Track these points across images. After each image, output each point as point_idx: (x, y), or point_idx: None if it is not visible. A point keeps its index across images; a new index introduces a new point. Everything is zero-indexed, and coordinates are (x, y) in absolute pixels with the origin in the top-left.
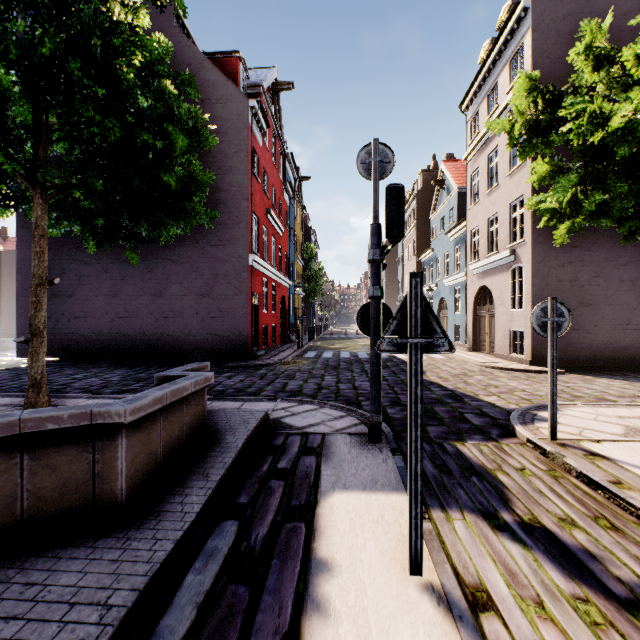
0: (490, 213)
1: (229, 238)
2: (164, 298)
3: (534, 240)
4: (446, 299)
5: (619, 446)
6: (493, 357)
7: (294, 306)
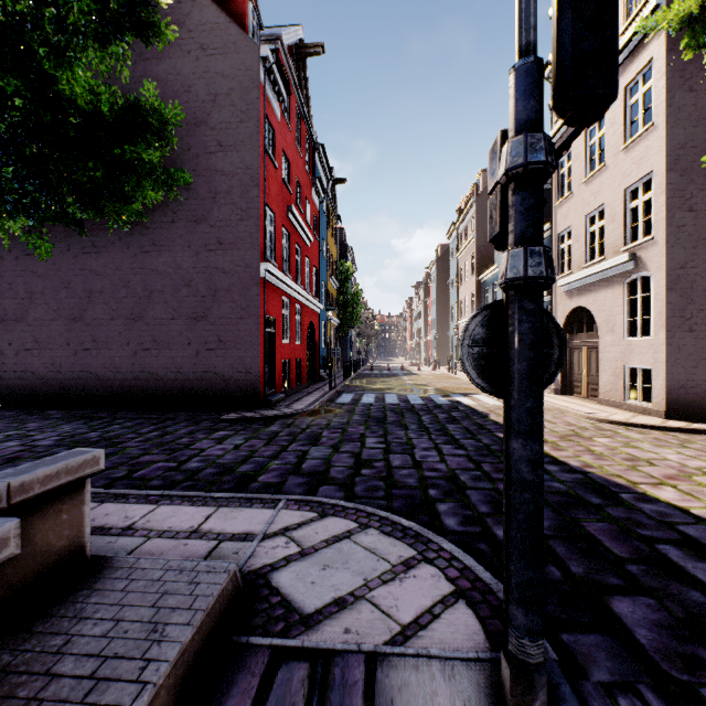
0: (590, 207)
1: (233, 240)
2: (144, 323)
3: (671, 236)
4: None
5: None
6: (597, 404)
7: (326, 336)
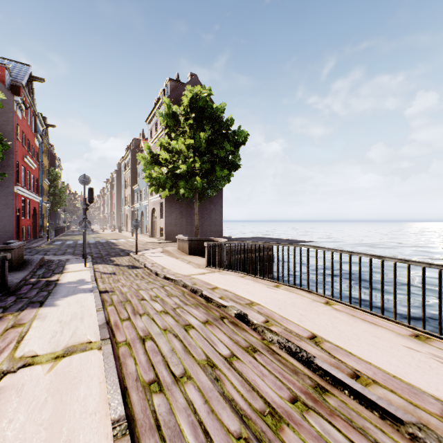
0: None
1: None
2: None
3: None
4: (144, 212)
5: (151, 254)
6: (156, 239)
7: (42, 213)
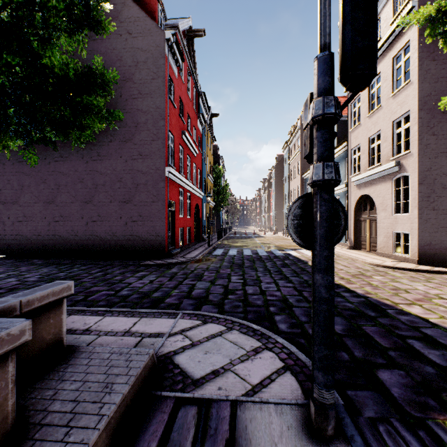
0: (372, 132)
1: (148, 152)
2: (93, 204)
3: (421, 150)
4: None
5: None
6: (375, 255)
7: (206, 212)
